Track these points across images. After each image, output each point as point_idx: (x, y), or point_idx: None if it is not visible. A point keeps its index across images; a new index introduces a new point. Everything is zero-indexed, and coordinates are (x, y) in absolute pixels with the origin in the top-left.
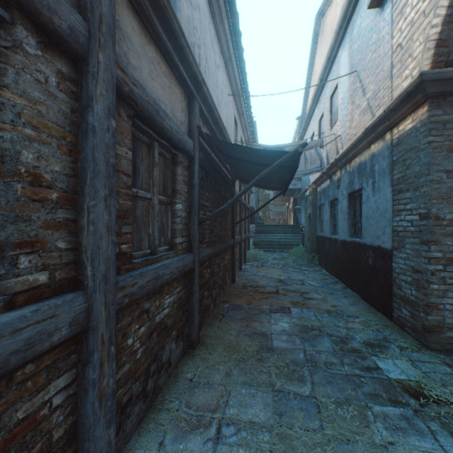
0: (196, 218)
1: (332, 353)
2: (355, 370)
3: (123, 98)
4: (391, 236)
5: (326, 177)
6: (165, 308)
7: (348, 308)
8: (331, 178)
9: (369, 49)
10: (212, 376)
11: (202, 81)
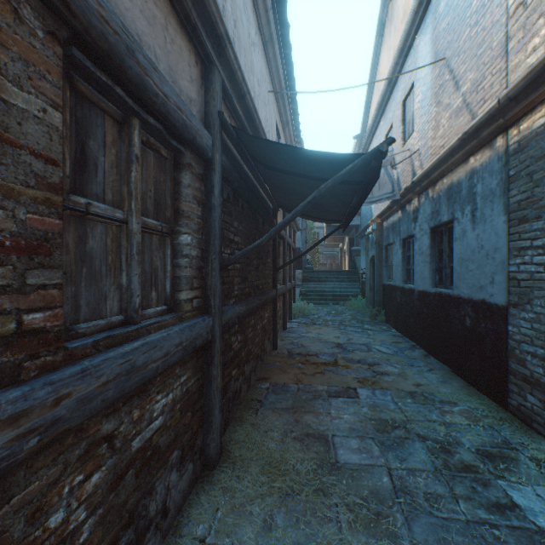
0: (216, 259)
1: (433, 474)
2: (479, 511)
3: None
4: (505, 287)
5: (397, 207)
6: (154, 418)
7: (439, 389)
8: (404, 208)
9: (465, 23)
10: (240, 530)
11: (225, 37)
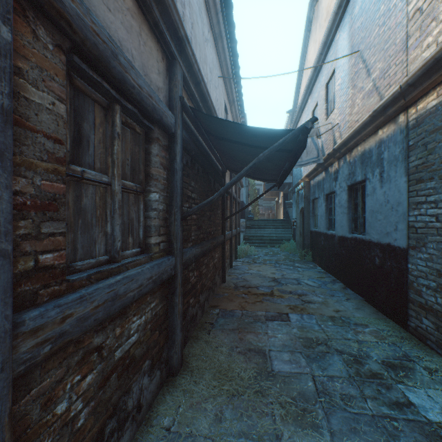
0: (178, 211)
1: (347, 380)
2: (383, 408)
3: (42, 8)
4: (406, 233)
5: (321, 169)
6: (131, 334)
7: (354, 314)
8: (327, 170)
9: (375, 23)
10: (197, 422)
11: (185, 38)
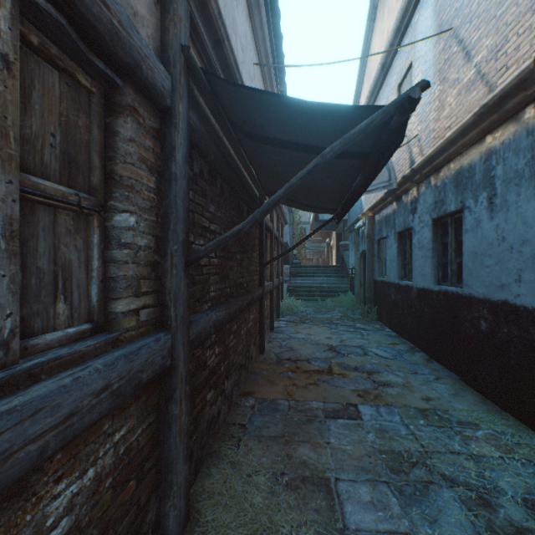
0: (179, 251)
1: None
2: None
3: None
4: None
5: (392, 199)
6: (48, 528)
7: (453, 405)
8: (400, 199)
9: None
10: None
11: None
